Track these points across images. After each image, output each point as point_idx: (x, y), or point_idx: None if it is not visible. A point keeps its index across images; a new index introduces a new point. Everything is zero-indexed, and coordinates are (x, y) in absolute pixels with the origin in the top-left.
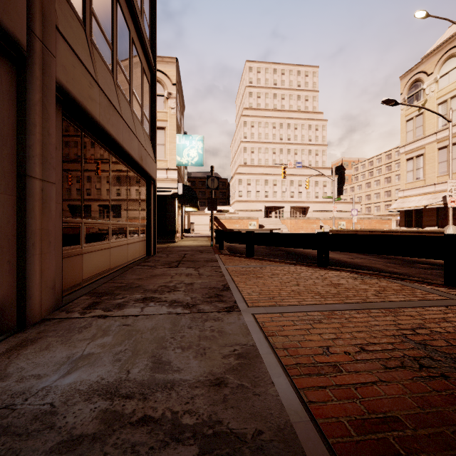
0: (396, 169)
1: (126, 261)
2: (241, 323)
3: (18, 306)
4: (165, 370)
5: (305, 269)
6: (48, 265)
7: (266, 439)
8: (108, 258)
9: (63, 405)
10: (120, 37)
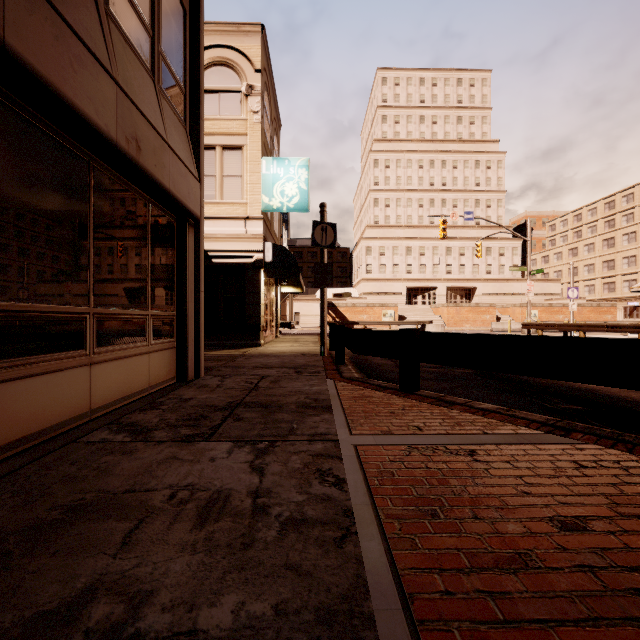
0: (624, 225)
1: (83, 412)
2: None
3: None
4: None
5: None
6: None
7: None
8: None
9: None
10: None
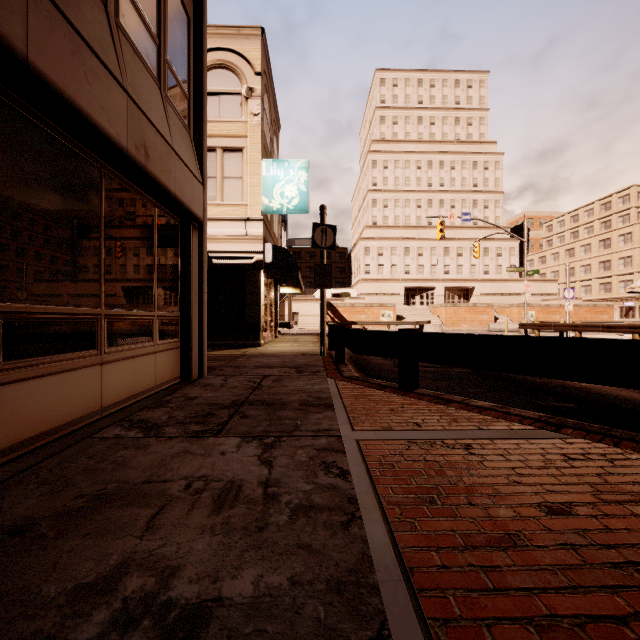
0: (620, 226)
1: (95, 410)
2: None
3: None
4: None
5: (629, 464)
6: None
7: None
8: None
9: None
10: None
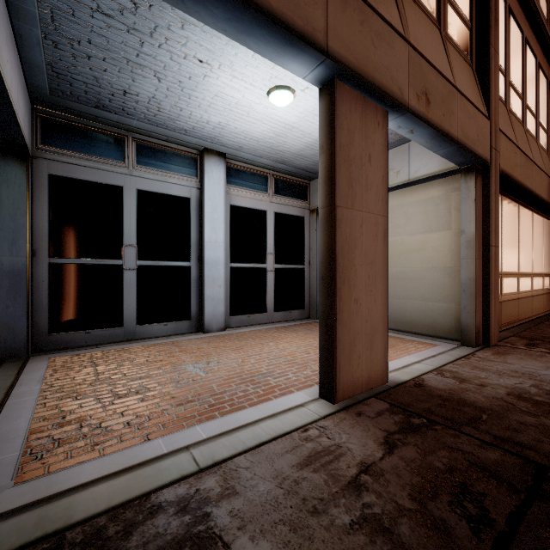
0: None
1: (530, 315)
2: None
3: (483, 331)
4: None
5: None
6: (496, 307)
7: None
8: (517, 309)
9: None
10: (528, 77)
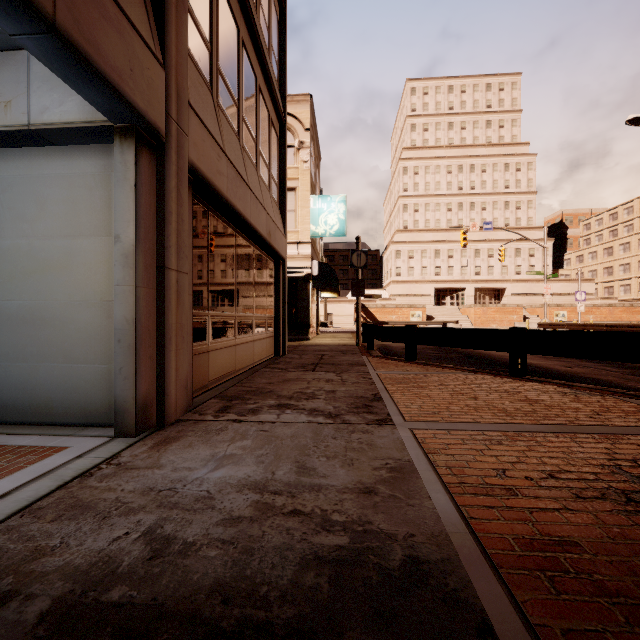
0: None
1: (252, 362)
2: (396, 437)
3: (157, 404)
4: (311, 475)
5: (489, 379)
6: (182, 362)
7: (418, 541)
8: (234, 358)
9: (218, 493)
10: (246, 89)
